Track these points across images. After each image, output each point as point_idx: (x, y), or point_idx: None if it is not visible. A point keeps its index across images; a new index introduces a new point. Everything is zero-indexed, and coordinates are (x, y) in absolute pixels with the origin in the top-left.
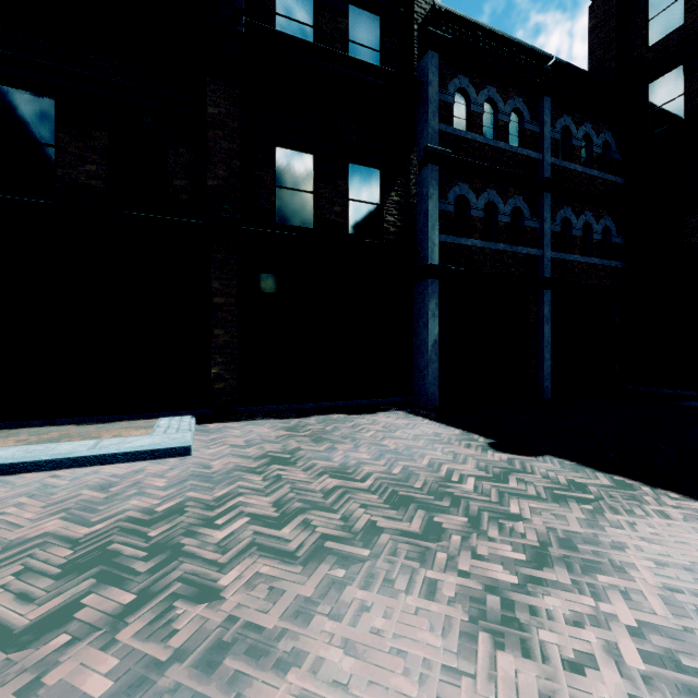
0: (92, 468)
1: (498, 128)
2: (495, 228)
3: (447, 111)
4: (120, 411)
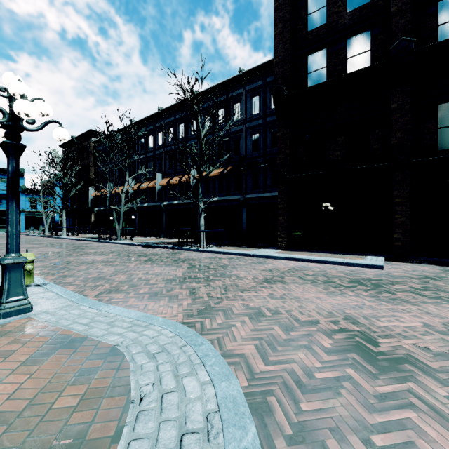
0: (345, 266)
1: None
2: None
3: None
4: (349, 251)
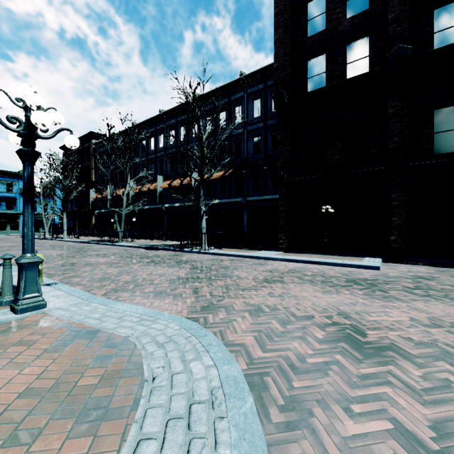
0: (343, 267)
1: None
2: None
3: None
4: (347, 253)
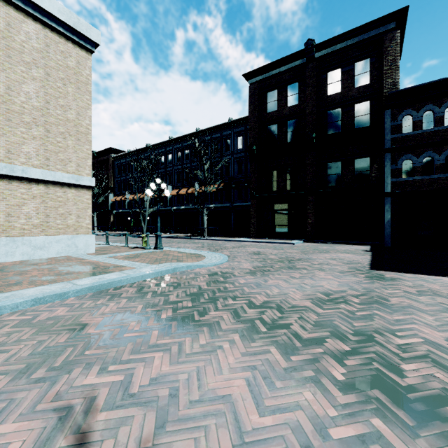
0: (279, 244)
1: (434, 121)
2: (434, 167)
3: (397, 128)
4: (288, 238)
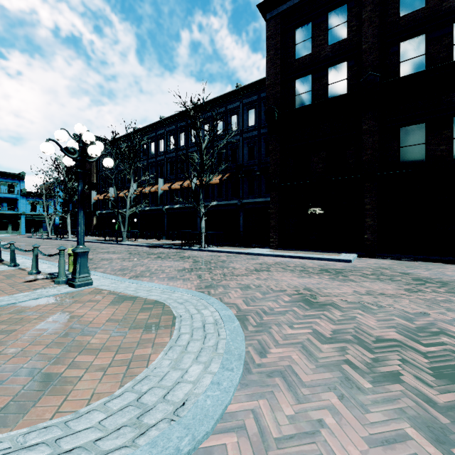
0: (322, 261)
1: None
2: None
3: None
4: (329, 249)
